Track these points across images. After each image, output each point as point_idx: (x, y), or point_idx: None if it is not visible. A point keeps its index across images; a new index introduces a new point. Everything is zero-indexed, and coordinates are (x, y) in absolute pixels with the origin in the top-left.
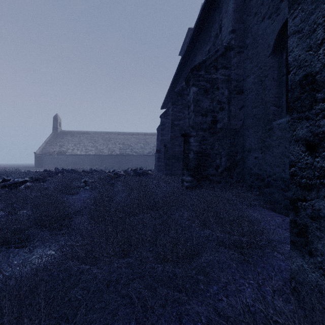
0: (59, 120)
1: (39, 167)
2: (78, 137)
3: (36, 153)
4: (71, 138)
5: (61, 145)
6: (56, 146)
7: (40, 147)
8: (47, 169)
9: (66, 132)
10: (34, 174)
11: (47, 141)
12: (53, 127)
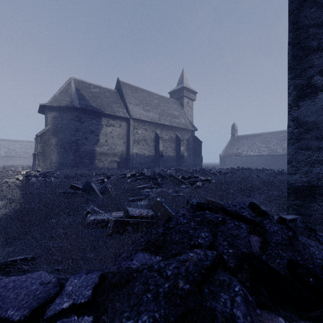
0: (235, 127)
1: (222, 165)
2: (252, 139)
3: (220, 155)
4: (245, 141)
5: (237, 148)
6: (234, 149)
7: (222, 151)
8: (228, 167)
9: (241, 137)
10: (225, 170)
11: (227, 146)
12: (231, 134)
